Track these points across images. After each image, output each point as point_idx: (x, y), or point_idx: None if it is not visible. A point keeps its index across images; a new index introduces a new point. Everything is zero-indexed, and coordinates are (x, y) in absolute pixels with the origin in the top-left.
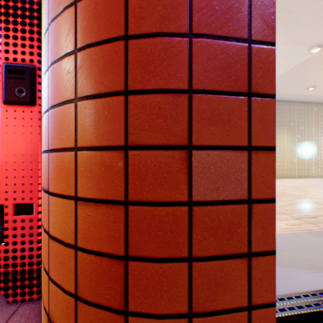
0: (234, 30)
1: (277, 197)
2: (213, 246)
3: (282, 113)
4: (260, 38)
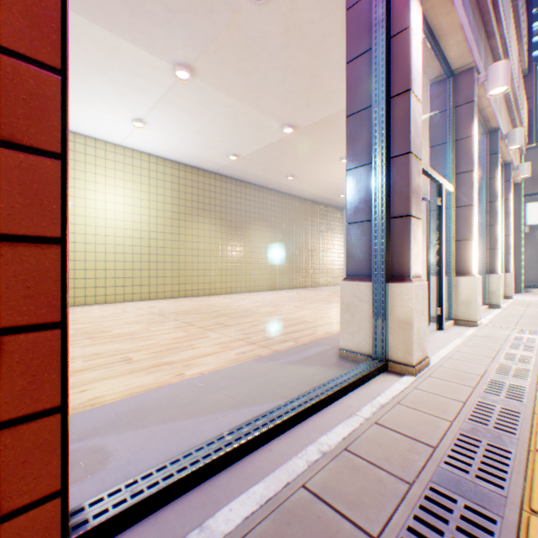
0: None
1: (246, 318)
2: None
3: (265, 204)
4: (26, 50)
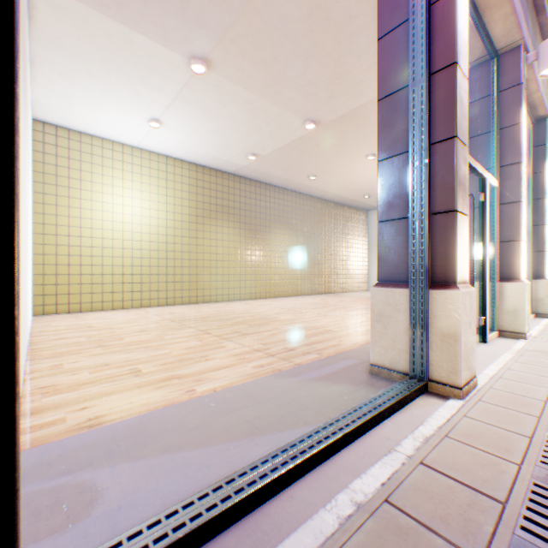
0: None
1: (266, 326)
2: None
3: (285, 206)
4: None
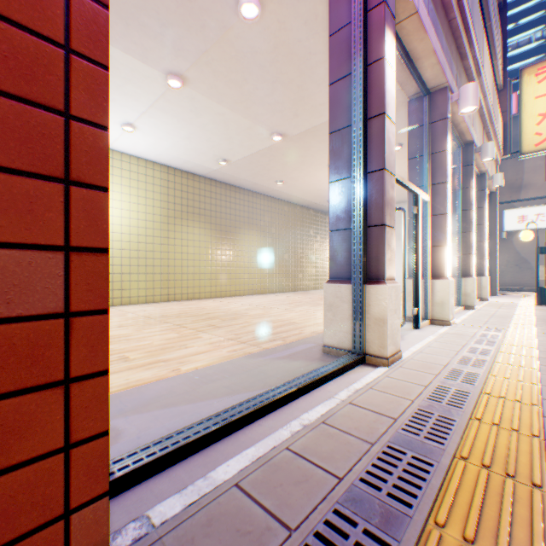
0: (43, 94)
1: (237, 320)
2: (1, 381)
3: (254, 208)
4: (87, 116)
